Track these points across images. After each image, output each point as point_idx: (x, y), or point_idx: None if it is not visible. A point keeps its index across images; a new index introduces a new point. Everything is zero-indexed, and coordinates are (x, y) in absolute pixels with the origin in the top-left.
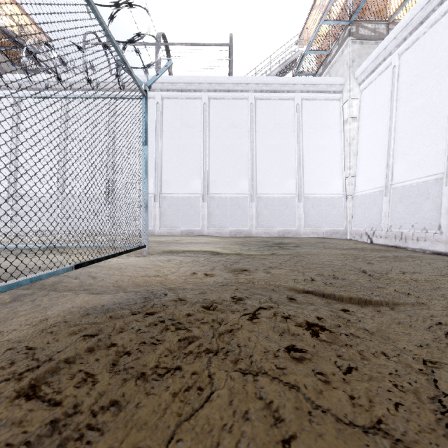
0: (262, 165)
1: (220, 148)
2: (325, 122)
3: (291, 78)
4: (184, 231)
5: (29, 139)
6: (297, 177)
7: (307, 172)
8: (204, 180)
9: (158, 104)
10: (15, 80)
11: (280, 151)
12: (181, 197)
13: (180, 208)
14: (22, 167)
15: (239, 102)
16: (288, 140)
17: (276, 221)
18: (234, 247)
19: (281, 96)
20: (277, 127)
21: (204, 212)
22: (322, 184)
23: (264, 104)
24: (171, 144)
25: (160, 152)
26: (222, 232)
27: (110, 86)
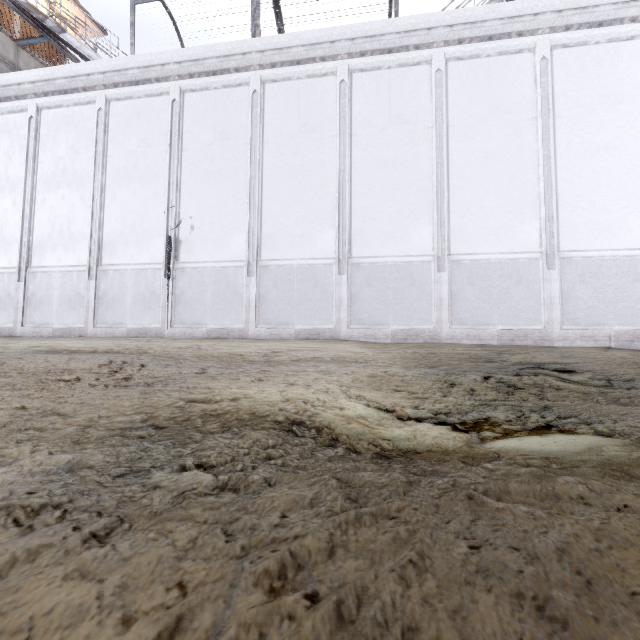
0: (461, 195)
1: (372, 167)
2: (611, 91)
3: (529, 0)
4: (302, 331)
5: (50, 177)
6: (542, 215)
7: (567, 203)
8: (340, 231)
9: (255, 94)
10: (30, 81)
11: (502, 163)
12: (297, 266)
13: (295, 286)
14: (39, 224)
15: (412, 71)
16: (521, 137)
17: (495, 311)
18: (420, 380)
19: (504, 46)
20: (495, 113)
21: (341, 294)
22: (604, 228)
23: (466, 69)
24: (279, 166)
25: (259, 182)
26: (378, 334)
27: (174, 70)
